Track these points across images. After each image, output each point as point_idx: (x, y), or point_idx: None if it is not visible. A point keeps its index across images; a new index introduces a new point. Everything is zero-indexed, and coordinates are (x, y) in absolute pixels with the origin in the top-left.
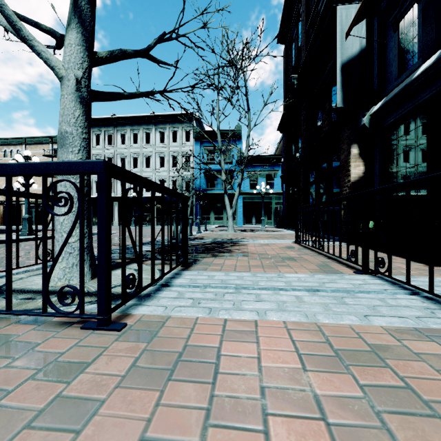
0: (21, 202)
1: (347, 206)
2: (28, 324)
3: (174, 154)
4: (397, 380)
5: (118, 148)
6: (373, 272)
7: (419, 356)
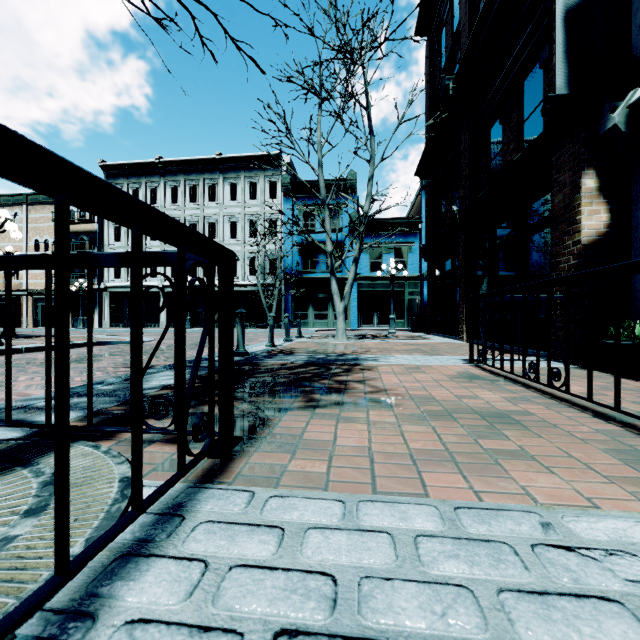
0: (18, 293)
1: None
2: None
3: (252, 217)
4: None
5: (166, 209)
6: None
7: None
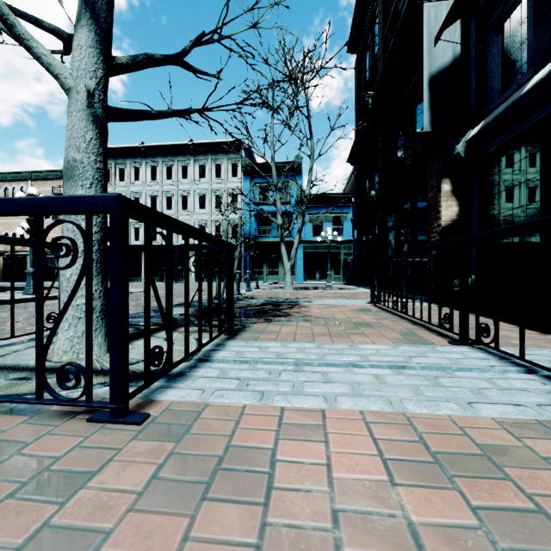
0: (25, 253)
1: (439, 257)
2: (18, 415)
3: (218, 192)
4: (522, 498)
5: (147, 185)
6: (474, 342)
7: (548, 461)
